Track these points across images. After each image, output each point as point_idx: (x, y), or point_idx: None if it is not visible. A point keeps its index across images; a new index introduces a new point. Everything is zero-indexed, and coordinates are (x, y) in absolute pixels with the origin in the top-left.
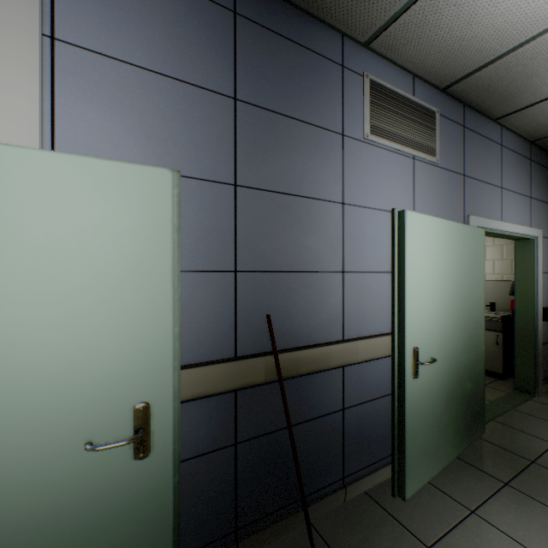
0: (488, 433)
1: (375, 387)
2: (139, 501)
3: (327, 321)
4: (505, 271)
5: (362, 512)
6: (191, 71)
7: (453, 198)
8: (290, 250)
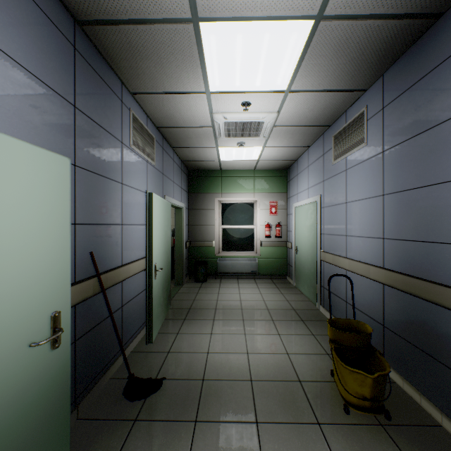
0: (172, 305)
1: (134, 291)
2: (53, 378)
3: (116, 254)
4: None
5: (135, 358)
6: (51, 79)
7: (160, 185)
8: (101, 210)
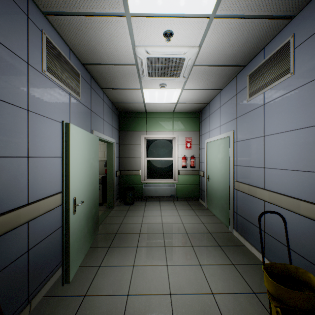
0: (100, 230)
1: (50, 228)
2: None
3: (16, 192)
4: (102, 156)
5: (45, 308)
6: None
7: (87, 120)
8: None
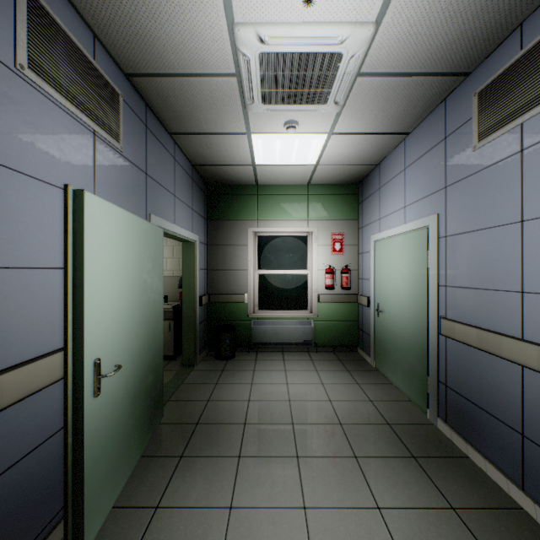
0: (166, 415)
1: (38, 430)
2: None
3: None
4: (176, 268)
5: None
6: None
7: (137, 193)
8: None
